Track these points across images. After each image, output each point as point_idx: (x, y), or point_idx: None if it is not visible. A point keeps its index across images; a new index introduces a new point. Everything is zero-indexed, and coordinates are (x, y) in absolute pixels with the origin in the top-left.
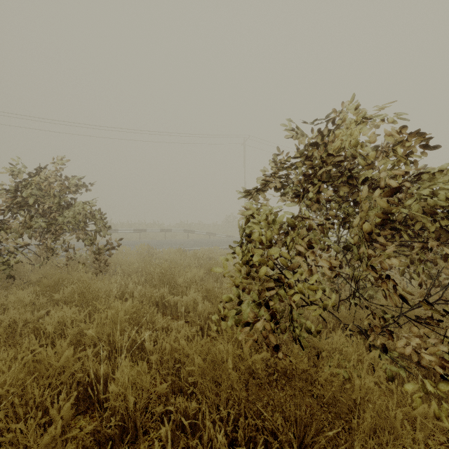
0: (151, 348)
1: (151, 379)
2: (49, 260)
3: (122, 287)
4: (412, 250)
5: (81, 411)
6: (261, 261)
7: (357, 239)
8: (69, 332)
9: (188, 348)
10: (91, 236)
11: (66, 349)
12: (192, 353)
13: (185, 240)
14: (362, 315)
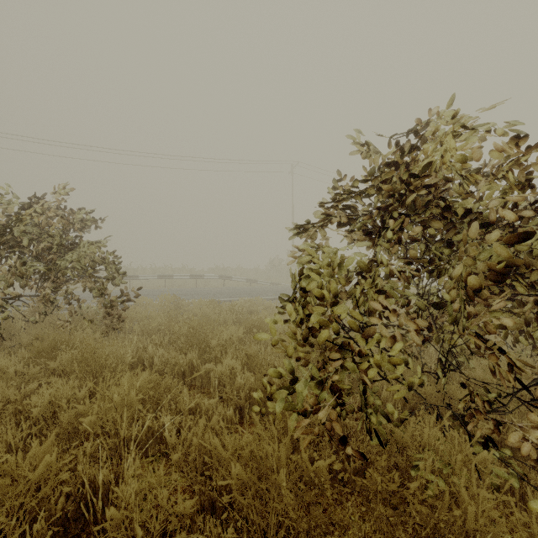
0: (173, 440)
1: (170, 488)
2: (47, 316)
3: (139, 350)
4: (527, 307)
5: (72, 535)
6: (323, 323)
7: (455, 293)
8: (63, 415)
9: (222, 449)
10: (101, 285)
11: (51, 450)
12: (228, 458)
13: (220, 288)
14: (453, 391)
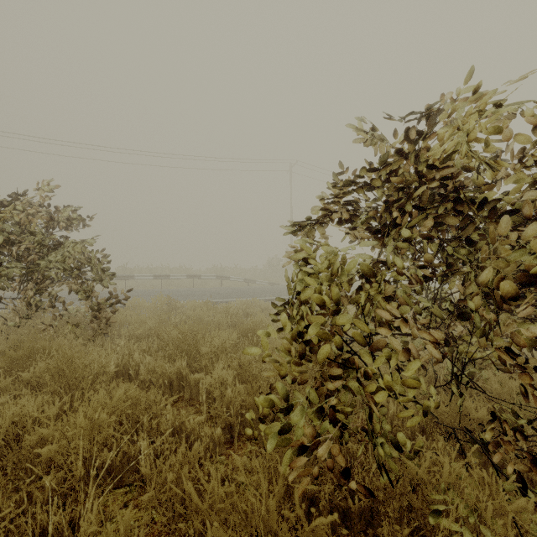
0: (147, 472)
1: None
2: (30, 319)
3: (125, 357)
4: None
5: None
6: (323, 337)
7: (479, 301)
8: (27, 438)
9: (197, 500)
10: (87, 287)
11: None
12: (204, 510)
13: (217, 288)
14: (469, 409)
